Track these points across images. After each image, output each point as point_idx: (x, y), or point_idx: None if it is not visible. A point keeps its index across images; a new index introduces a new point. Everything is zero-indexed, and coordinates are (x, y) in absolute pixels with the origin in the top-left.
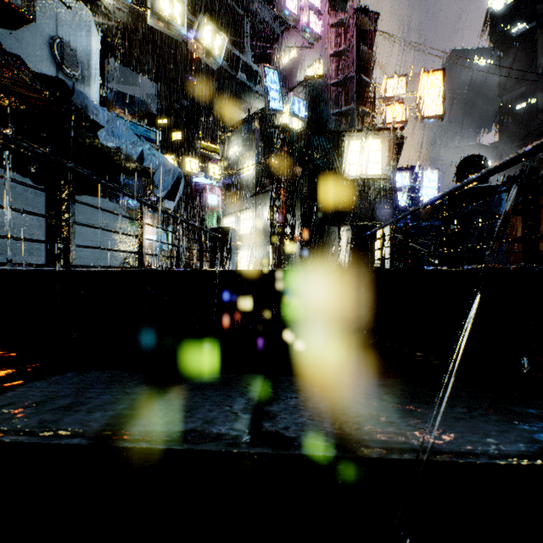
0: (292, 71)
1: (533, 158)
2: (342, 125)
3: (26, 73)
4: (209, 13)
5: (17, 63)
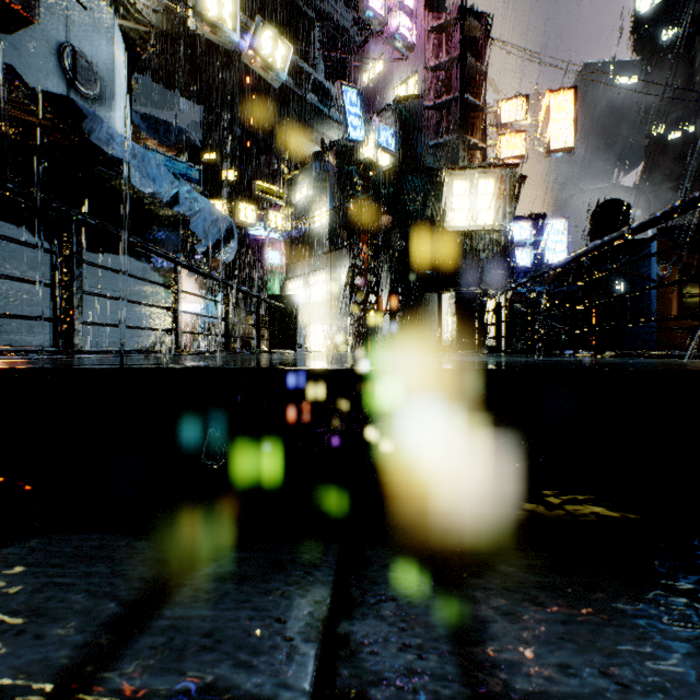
0: (377, 91)
1: None
2: (443, 160)
3: (21, 89)
4: (270, 16)
5: (8, 75)
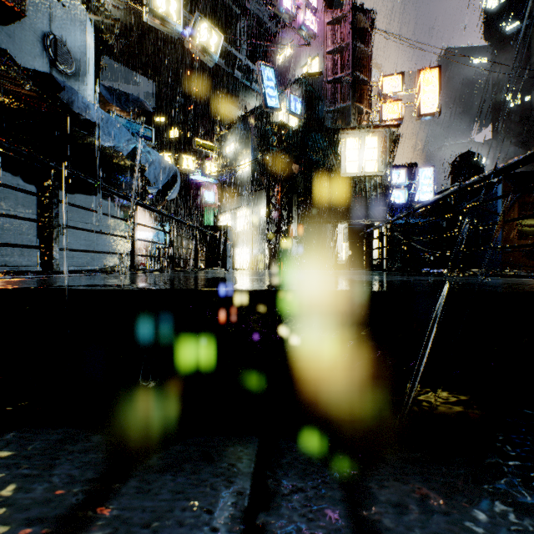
0: (288, 69)
1: None
2: (338, 122)
3: (13, 68)
4: (206, 12)
5: (3, 57)
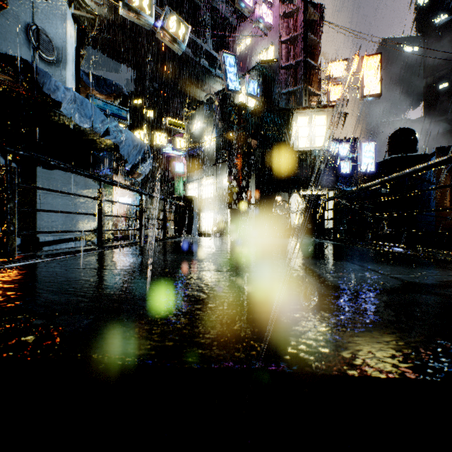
0: (247, 57)
1: None
2: (291, 103)
3: None
4: (177, 9)
5: None
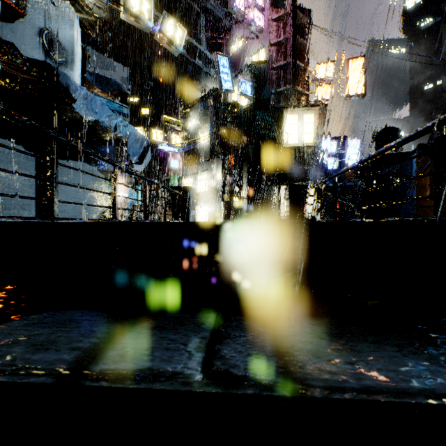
0: (240, 58)
1: (443, 127)
2: (281, 102)
3: (19, 57)
4: (172, 11)
5: (11, 49)
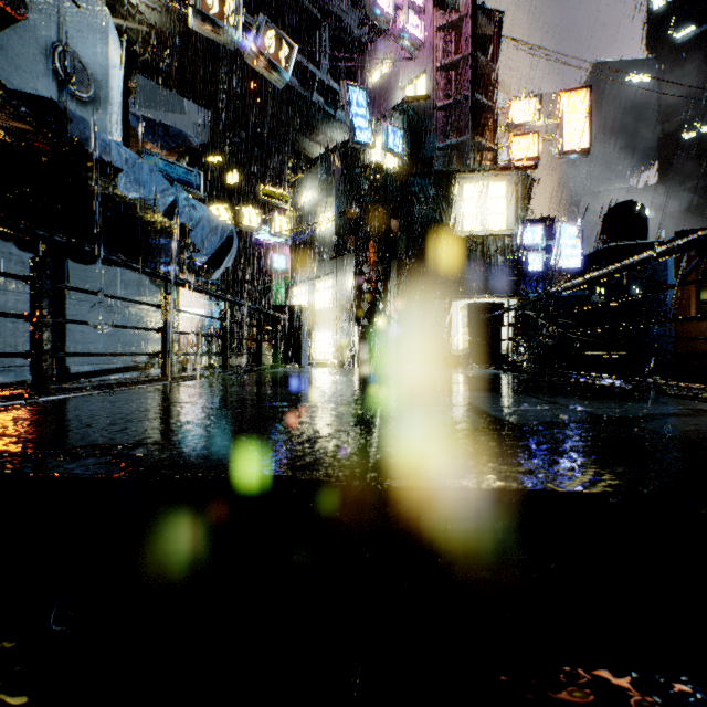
0: (385, 91)
1: None
2: (452, 162)
3: None
4: (275, 16)
5: None
